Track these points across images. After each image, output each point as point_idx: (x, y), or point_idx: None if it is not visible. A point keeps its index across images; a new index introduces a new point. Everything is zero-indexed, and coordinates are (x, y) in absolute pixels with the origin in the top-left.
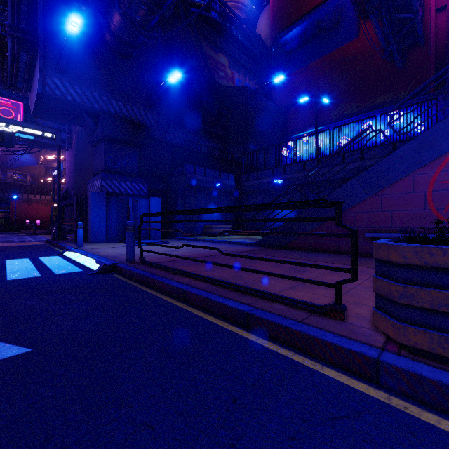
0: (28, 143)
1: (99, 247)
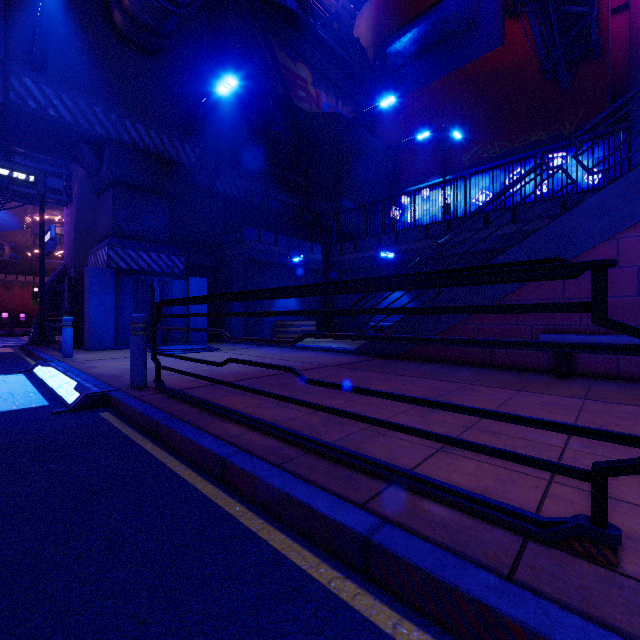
0: (0, 194)
1: (100, 357)
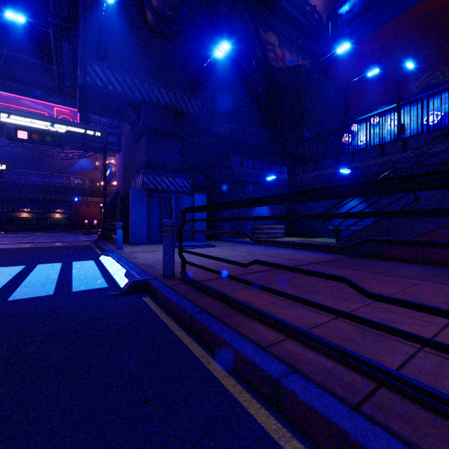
0: (83, 148)
1: (139, 250)
